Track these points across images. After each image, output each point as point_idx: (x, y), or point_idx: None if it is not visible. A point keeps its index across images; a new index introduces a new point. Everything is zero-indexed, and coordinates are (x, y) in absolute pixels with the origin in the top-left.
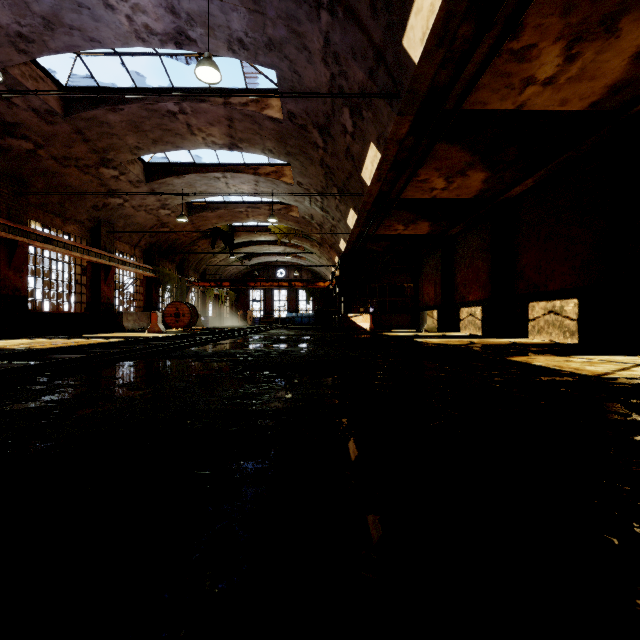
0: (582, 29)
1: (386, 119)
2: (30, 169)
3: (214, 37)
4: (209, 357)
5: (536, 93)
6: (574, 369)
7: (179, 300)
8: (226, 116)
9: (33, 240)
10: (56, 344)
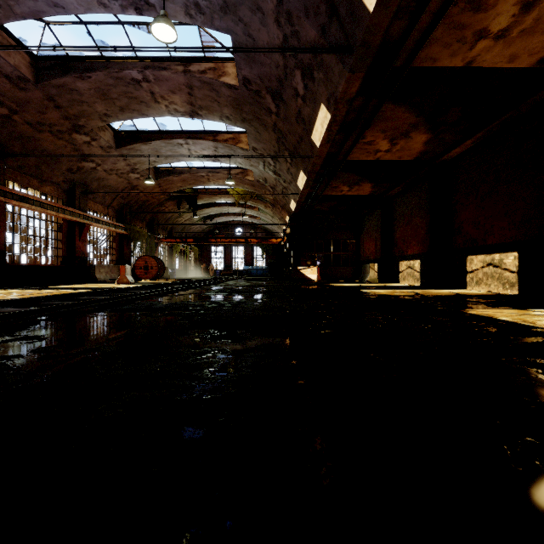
0: None
1: (337, 77)
2: (6, 133)
3: (172, 1)
4: (160, 310)
5: (487, 48)
6: None
7: (149, 254)
8: (186, 84)
9: (9, 199)
10: (22, 295)
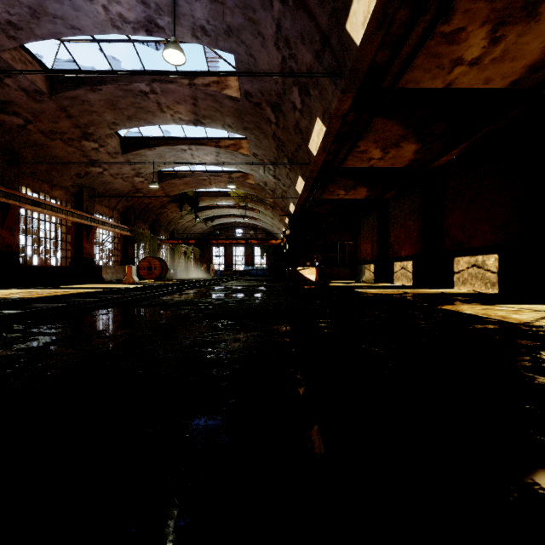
0: (506, 14)
1: (331, 96)
2: (21, 142)
3: (180, 25)
4: (174, 306)
5: (463, 73)
6: (501, 317)
7: (151, 255)
8: (191, 95)
9: (24, 203)
10: (42, 294)
